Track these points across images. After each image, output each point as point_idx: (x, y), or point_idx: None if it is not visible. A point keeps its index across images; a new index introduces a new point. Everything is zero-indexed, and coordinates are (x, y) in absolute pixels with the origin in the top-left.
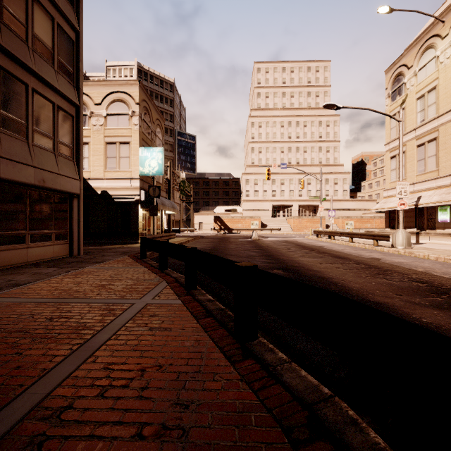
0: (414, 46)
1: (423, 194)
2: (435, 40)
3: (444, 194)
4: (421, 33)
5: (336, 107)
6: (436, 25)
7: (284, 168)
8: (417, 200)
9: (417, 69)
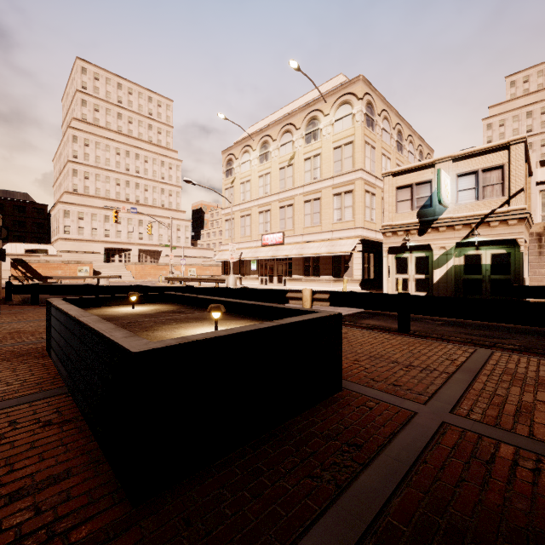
0: (239, 145)
1: (244, 251)
2: (250, 149)
3: (254, 253)
4: (243, 138)
5: (193, 183)
6: (250, 139)
7: (134, 212)
8: (241, 255)
9: (241, 162)
